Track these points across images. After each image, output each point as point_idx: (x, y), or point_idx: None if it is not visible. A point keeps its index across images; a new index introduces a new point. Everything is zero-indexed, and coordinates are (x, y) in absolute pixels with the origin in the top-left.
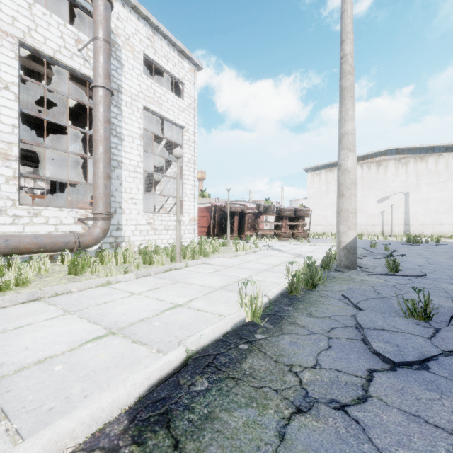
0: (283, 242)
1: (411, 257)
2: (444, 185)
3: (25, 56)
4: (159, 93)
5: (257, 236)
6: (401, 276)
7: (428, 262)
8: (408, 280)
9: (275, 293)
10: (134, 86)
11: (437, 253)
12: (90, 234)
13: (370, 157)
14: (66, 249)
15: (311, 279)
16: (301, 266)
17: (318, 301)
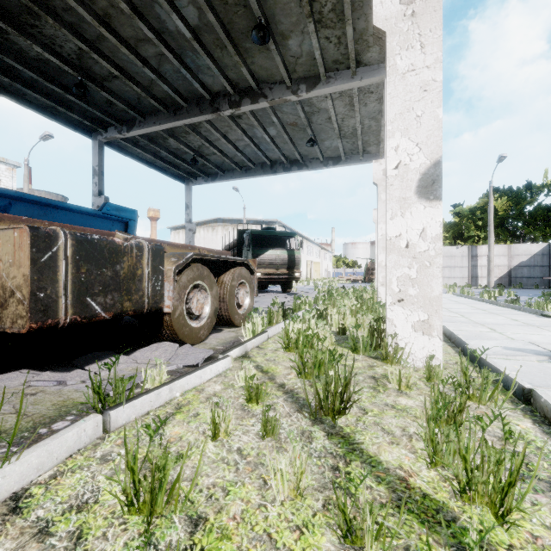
0: None
1: None
2: None
3: None
4: None
5: None
6: None
7: None
8: None
9: None
10: None
11: None
12: None
13: (209, 223)
14: None
15: None
16: None
17: None
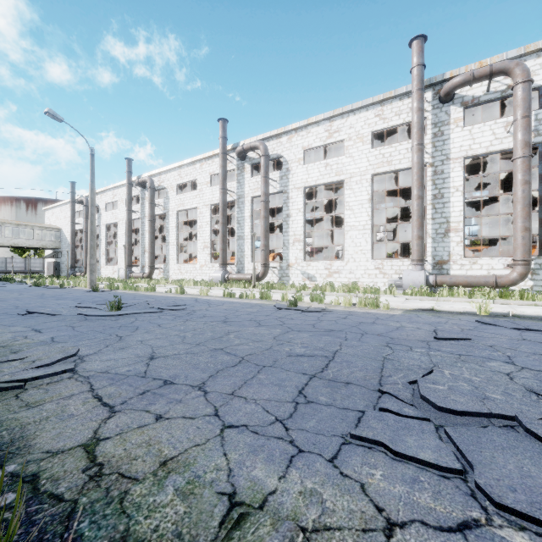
0: None
1: None
2: None
3: (471, 160)
4: None
5: None
6: None
7: None
8: None
9: (528, 313)
10: None
11: None
12: (506, 277)
13: None
14: (485, 286)
15: None
16: None
17: None
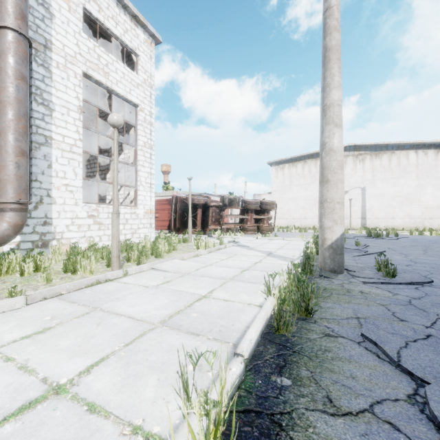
0: (249, 237)
1: (387, 253)
2: (396, 181)
3: None
4: (105, 60)
5: (221, 230)
6: (407, 284)
7: (411, 260)
8: (418, 291)
9: (254, 339)
10: (69, 45)
11: (407, 248)
12: None
13: None
14: None
15: (303, 302)
16: (276, 270)
17: (328, 352)
